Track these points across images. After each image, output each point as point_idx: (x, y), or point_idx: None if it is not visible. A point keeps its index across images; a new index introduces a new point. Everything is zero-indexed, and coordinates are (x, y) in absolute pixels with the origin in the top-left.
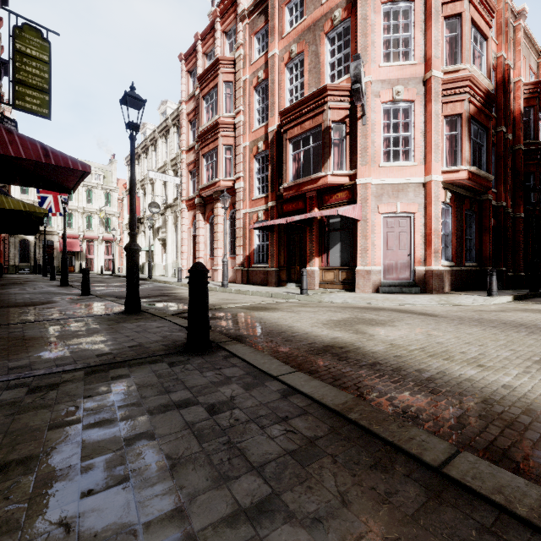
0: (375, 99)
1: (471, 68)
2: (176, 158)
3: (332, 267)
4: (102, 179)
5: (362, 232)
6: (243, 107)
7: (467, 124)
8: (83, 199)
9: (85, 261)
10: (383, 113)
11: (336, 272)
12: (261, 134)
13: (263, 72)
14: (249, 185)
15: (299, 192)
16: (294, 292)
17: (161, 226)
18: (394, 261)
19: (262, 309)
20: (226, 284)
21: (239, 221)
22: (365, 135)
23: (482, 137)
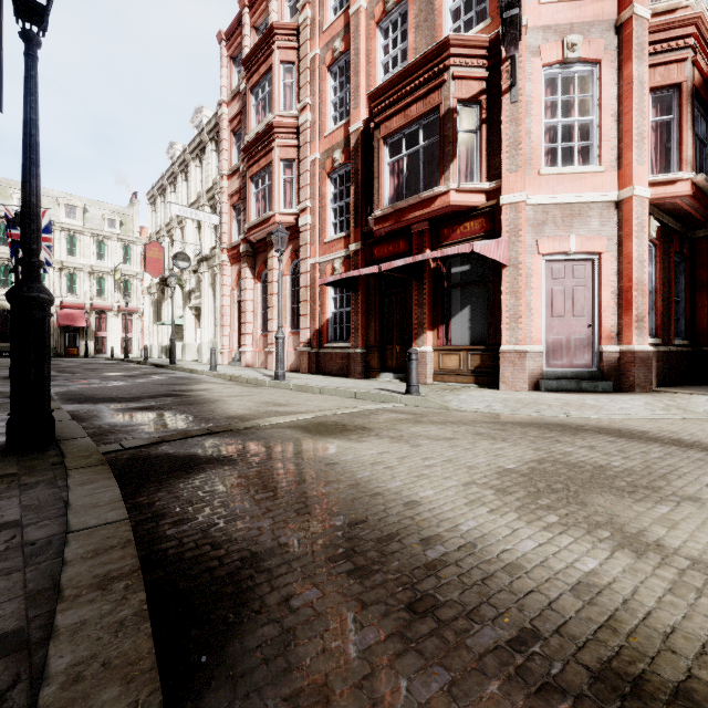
0: (533, 59)
1: (696, 5)
2: (213, 187)
3: (456, 347)
4: (119, 227)
5: (510, 287)
6: (311, 100)
7: (691, 102)
8: (91, 254)
9: (94, 341)
10: (544, 86)
11: (463, 355)
12: (339, 139)
13: (341, 40)
14: (320, 220)
15: (400, 223)
16: (394, 390)
17: (194, 289)
18: (564, 336)
19: (336, 431)
20: (282, 374)
21: (305, 276)
22: (516, 120)
23: (703, 131)
